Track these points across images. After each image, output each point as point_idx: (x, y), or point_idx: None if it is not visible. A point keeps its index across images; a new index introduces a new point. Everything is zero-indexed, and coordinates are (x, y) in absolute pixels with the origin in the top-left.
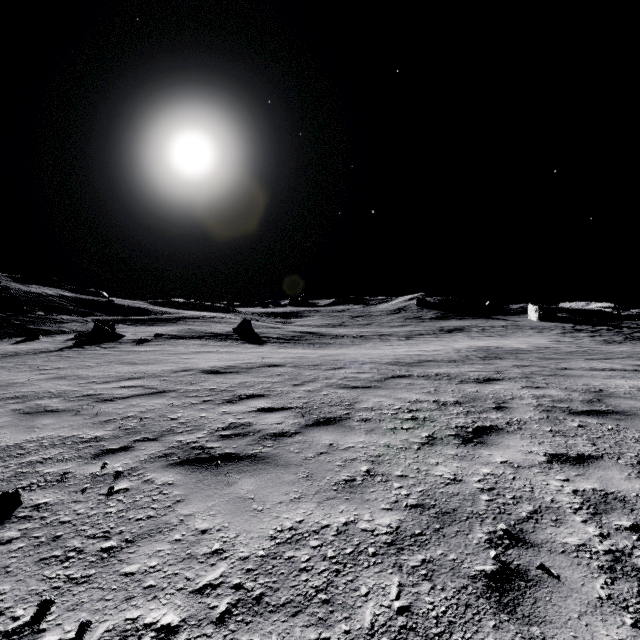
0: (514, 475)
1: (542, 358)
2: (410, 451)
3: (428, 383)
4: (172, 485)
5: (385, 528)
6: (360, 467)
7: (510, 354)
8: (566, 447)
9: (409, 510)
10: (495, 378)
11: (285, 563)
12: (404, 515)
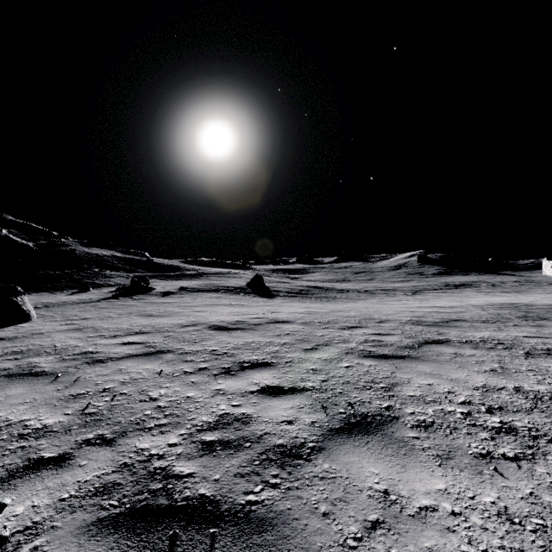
0: None
1: None
2: None
3: (482, 354)
4: None
5: None
6: None
7: None
8: None
9: None
10: None
11: None
12: None
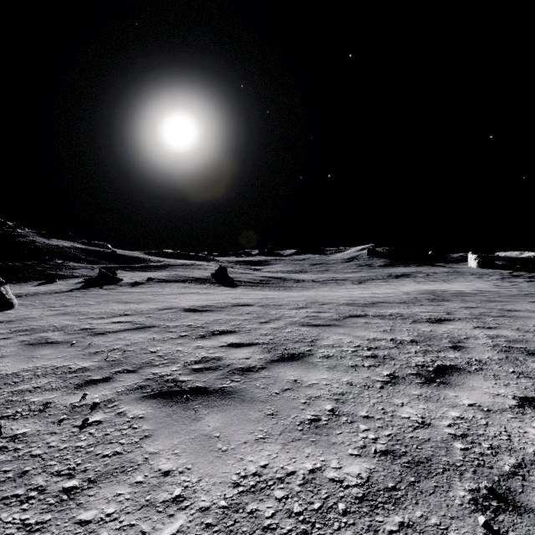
0: (486, 420)
1: (487, 300)
2: (373, 390)
3: (383, 322)
4: (142, 419)
5: (354, 478)
6: (324, 405)
7: (456, 297)
8: (534, 390)
9: (378, 457)
10: (446, 318)
11: (247, 518)
12: (374, 463)
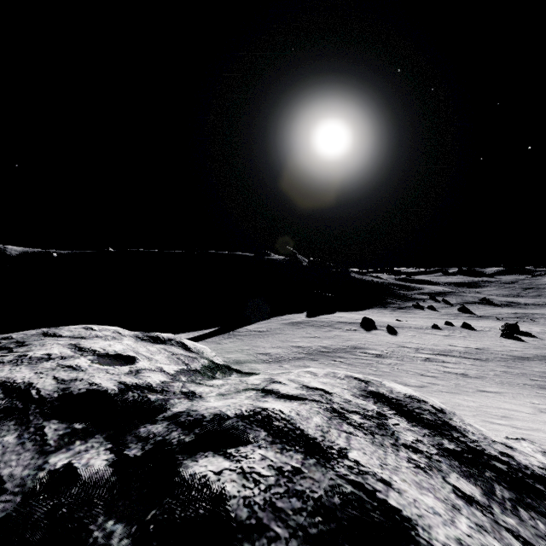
0: None
1: None
2: None
3: None
4: (535, 319)
5: None
6: None
7: None
8: None
9: None
10: None
11: None
12: None
